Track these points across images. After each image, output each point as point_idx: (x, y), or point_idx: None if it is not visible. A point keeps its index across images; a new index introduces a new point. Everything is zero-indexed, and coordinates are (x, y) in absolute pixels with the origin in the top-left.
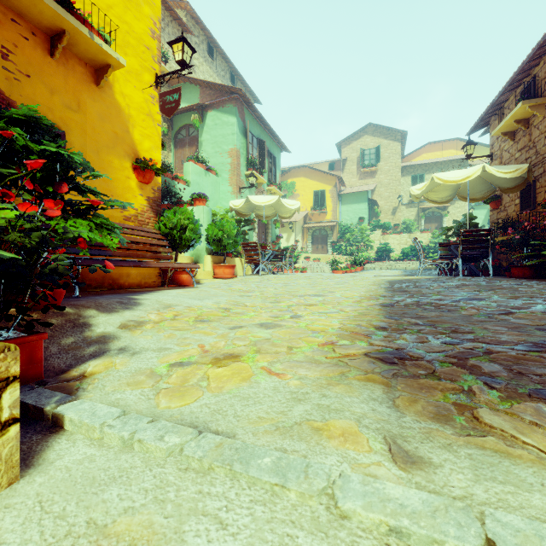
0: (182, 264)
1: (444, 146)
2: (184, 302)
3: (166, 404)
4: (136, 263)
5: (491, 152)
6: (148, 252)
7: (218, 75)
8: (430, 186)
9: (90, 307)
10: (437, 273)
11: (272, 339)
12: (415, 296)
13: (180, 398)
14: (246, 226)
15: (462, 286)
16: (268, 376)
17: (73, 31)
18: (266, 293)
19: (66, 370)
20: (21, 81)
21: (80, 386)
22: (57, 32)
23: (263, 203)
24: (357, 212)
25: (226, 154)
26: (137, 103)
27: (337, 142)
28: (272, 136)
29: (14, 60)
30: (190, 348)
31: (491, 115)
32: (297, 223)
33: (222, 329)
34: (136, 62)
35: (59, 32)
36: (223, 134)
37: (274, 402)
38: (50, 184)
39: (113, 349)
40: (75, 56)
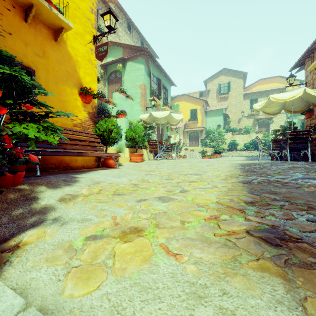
0: (109, 153)
1: (270, 81)
2: (108, 179)
3: (71, 290)
4: (78, 153)
5: (306, 81)
6: (89, 146)
7: (134, 41)
8: (266, 103)
9: (42, 184)
10: (268, 158)
11: (168, 213)
12: (263, 175)
13: (85, 283)
14: (150, 130)
15: (294, 168)
16: (166, 257)
17: (38, 4)
18: (162, 172)
19: (8, 239)
20: (5, 37)
21: (10, 258)
22: (29, 6)
23: (160, 116)
24: (216, 122)
25: (138, 87)
26: (82, 53)
27: (204, 80)
28: (165, 76)
29: (0, 23)
30: (105, 220)
31: (306, 58)
32: (180, 128)
33: (131, 202)
34: (81, 28)
35: (30, 6)
36: (136, 75)
37: (173, 298)
38: (10, 98)
39: (49, 219)
40: (41, 22)
